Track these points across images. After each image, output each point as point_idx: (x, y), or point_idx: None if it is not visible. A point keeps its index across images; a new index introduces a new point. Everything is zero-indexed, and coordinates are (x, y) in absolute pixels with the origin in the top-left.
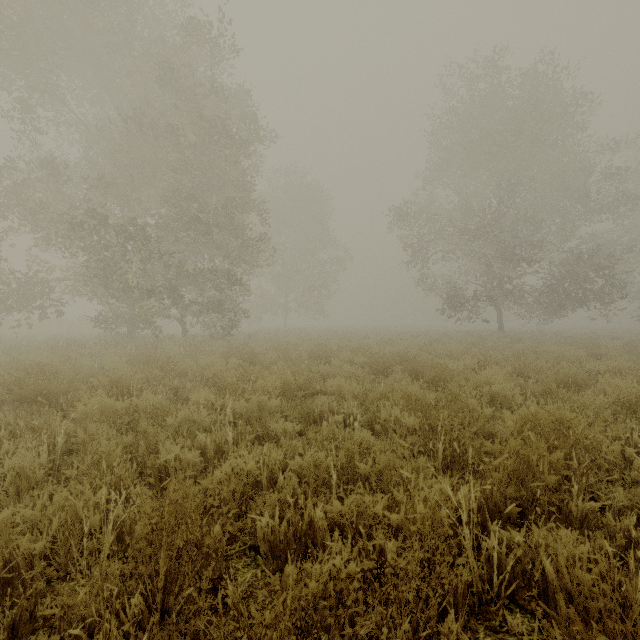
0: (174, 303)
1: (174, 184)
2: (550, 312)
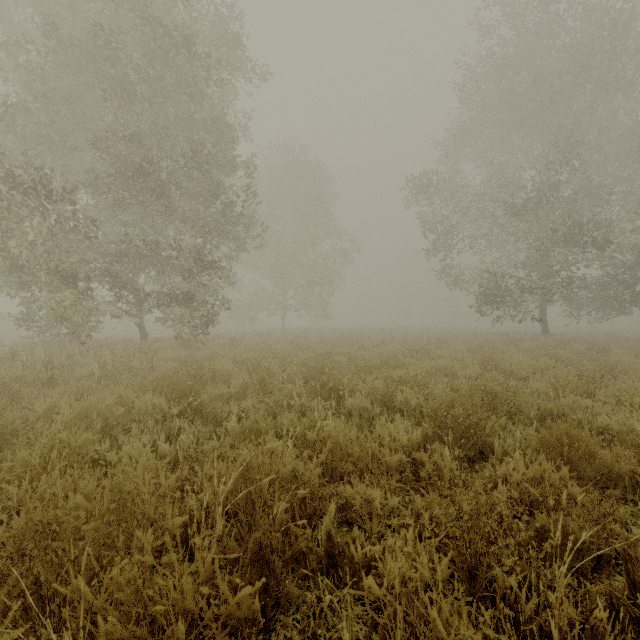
0: (119, 296)
1: (117, 127)
2: (604, 310)
